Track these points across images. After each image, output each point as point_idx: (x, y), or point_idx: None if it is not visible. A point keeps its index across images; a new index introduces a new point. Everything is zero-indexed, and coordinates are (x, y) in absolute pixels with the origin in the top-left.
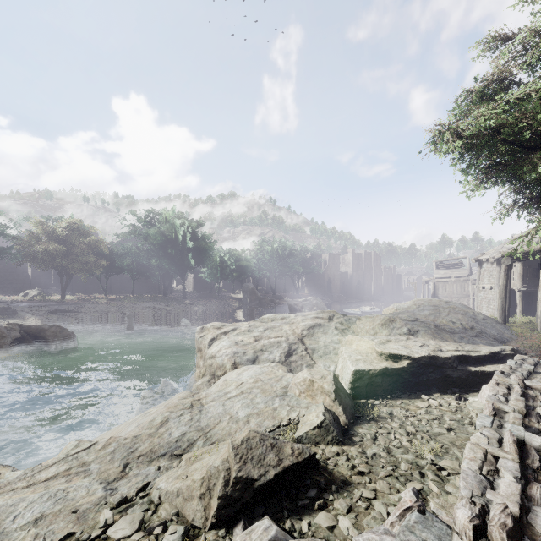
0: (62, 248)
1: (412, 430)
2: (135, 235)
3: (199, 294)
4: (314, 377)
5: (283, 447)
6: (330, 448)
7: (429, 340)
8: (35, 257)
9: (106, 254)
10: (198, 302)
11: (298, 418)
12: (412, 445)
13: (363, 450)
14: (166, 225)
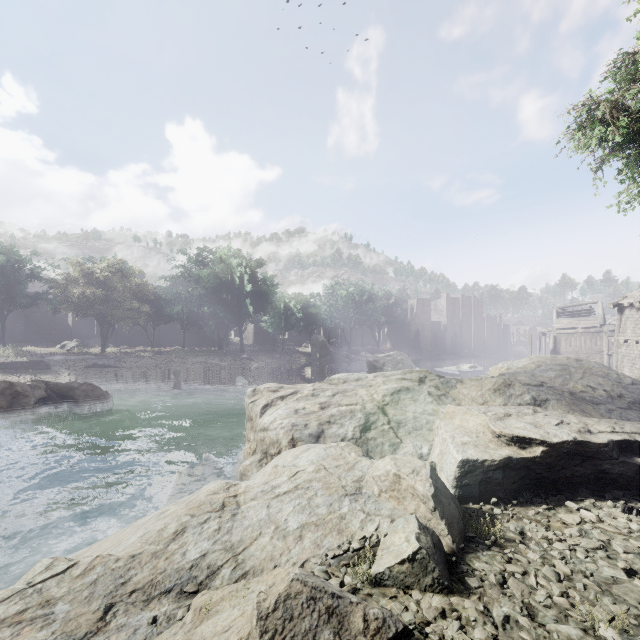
0: (101, 293)
1: (565, 570)
2: (185, 277)
3: (259, 347)
4: (402, 471)
5: (349, 615)
6: (429, 599)
7: (567, 414)
8: (71, 303)
9: (153, 299)
10: (258, 356)
11: (377, 540)
12: (571, 602)
13: (487, 608)
14: (221, 265)
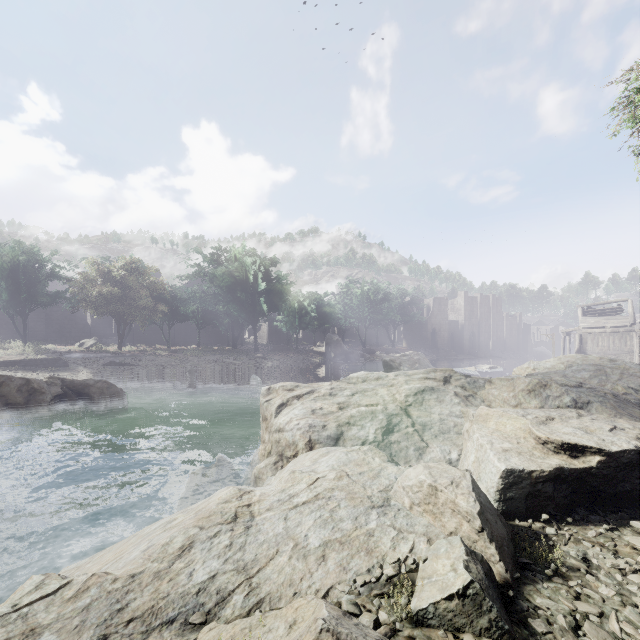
0: (117, 292)
1: None
2: (200, 276)
3: (273, 346)
4: (438, 481)
5: None
6: None
7: (615, 418)
8: (89, 302)
9: (169, 298)
10: (272, 355)
11: (415, 565)
12: None
13: None
14: (235, 264)
